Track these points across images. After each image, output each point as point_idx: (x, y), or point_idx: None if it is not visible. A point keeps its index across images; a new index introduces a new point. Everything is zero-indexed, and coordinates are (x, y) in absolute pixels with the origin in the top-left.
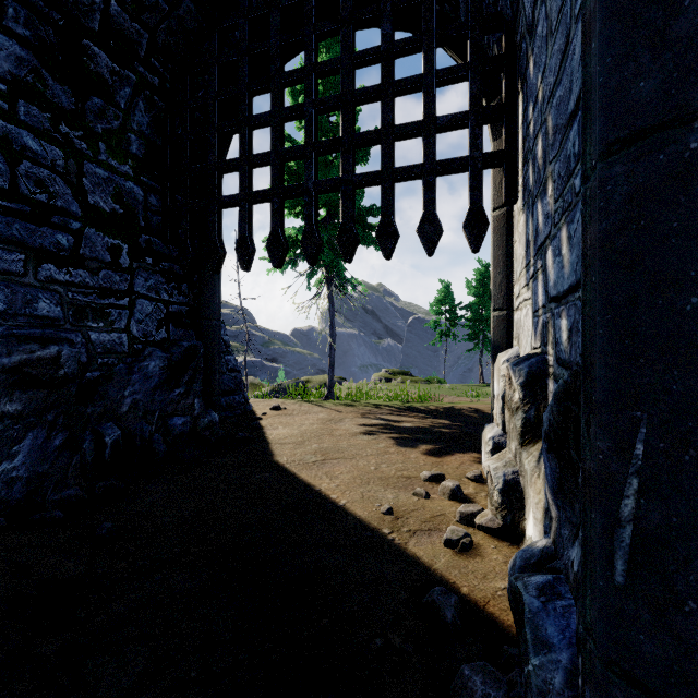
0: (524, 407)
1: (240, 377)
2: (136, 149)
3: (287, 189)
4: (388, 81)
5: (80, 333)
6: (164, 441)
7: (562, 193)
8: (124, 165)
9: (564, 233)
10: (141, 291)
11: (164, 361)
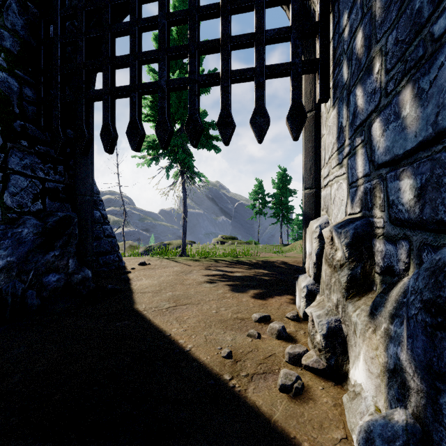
0: (349, 264)
1: (115, 242)
2: (10, 46)
3: (143, 85)
4: None
5: None
6: (38, 295)
7: (402, 56)
8: None
9: (407, 94)
10: (15, 168)
11: (38, 228)
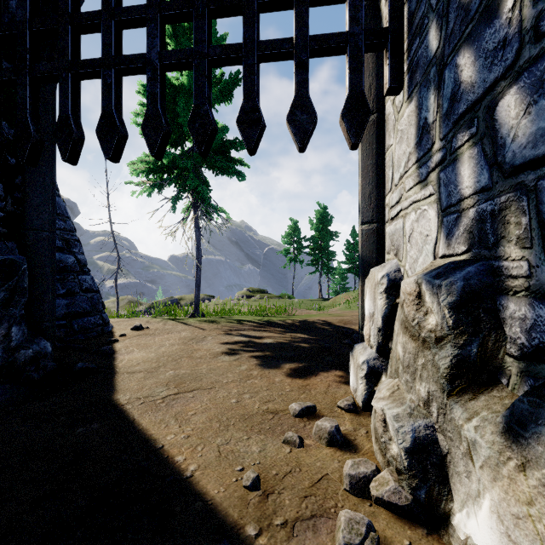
0: (455, 339)
1: (98, 298)
2: None
3: (124, 59)
4: None
5: None
6: None
7: None
8: None
9: None
10: None
11: None
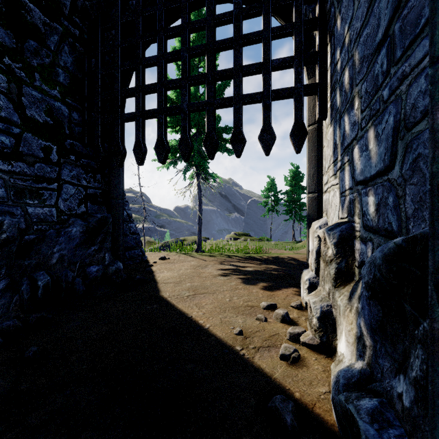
0: (336, 260)
1: (139, 238)
2: (63, 80)
3: (169, 108)
4: (239, 35)
5: (19, 207)
6: (83, 283)
7: (369, 104)
8: (54, 90)
9: (371, 133)
10: (66, 179)
11: (83, 227)
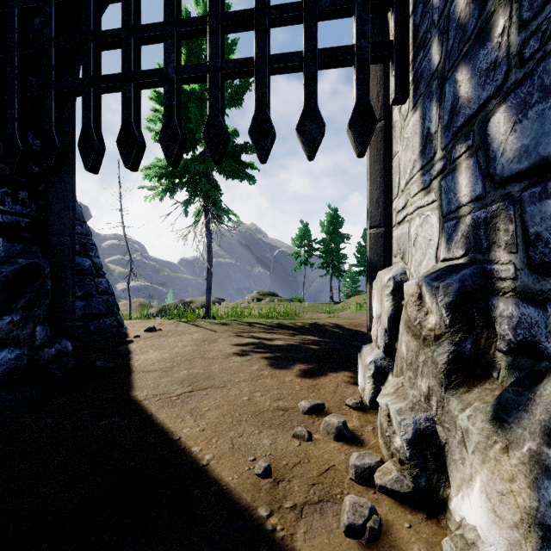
0: (452, 336)
1: (113, 300)
2: None
3: (142, 74)
4: None
5: None
6: None
7: None
8: None
9: None
10: None
11: None
